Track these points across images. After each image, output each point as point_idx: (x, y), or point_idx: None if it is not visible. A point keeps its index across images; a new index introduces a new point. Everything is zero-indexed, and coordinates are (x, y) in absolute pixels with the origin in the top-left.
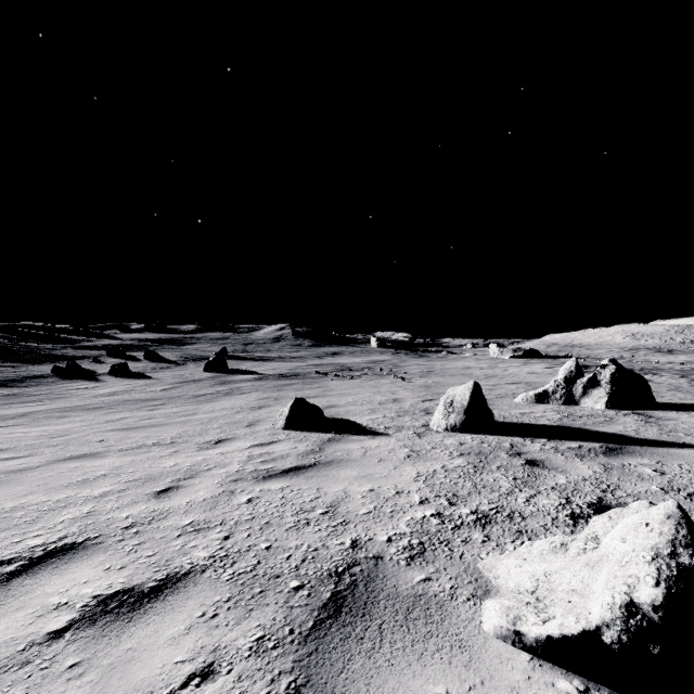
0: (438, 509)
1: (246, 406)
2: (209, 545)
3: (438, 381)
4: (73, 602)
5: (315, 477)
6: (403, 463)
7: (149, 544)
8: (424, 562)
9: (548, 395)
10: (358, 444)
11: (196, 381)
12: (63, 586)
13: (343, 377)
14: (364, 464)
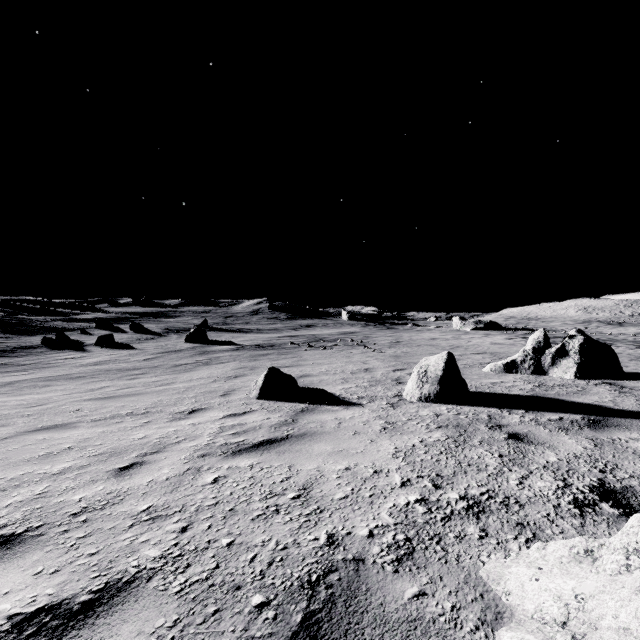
0: (423, 492)
1: (223, 375)
2: (163, 540)
3: (407, 351)
4: None
5: (287, 452)
6: (380, 437)
7: (94, 538)
8: (414, 567)
9: (516, 365)
10: (332, 414)
11: (177, 351)
12: None
13: (316, 348)
14: (339, 437)
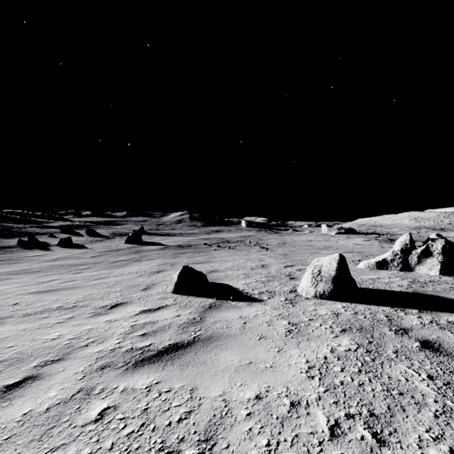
0: None
1: (148, 270)
2: None
3: (292, 250)
4: None
5: (190, 365)
6: (287, 343)
7: None
8: None
9: (387, 263)
10: (237, 312)
11: (118, 250)
12: None
13: (223, 248)
14: (245, 343)
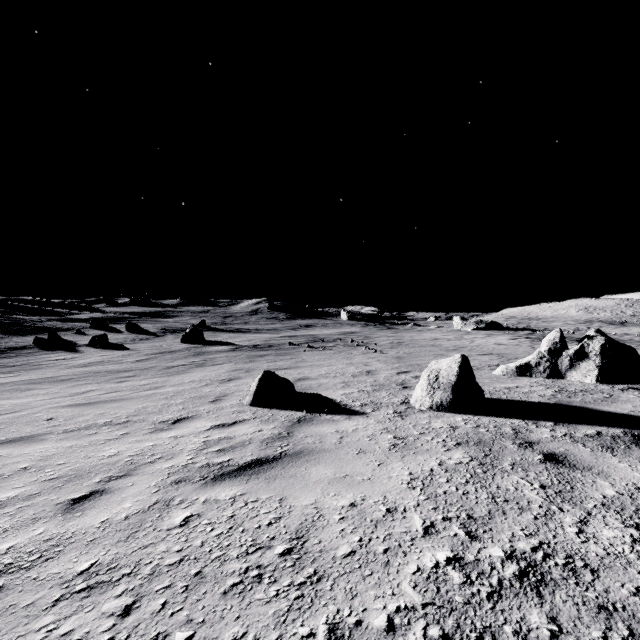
0: (454, 546)
1: (216, 378)
2: (92, 633)
3: (409, 352)
4: None
5: (278, 479)
6: (389, 457)
7: None
8: None
9: (530, 367)
10: (332, 426)
11: (172, 352)
12: None
13: (315, 348)
14: (341, 458)
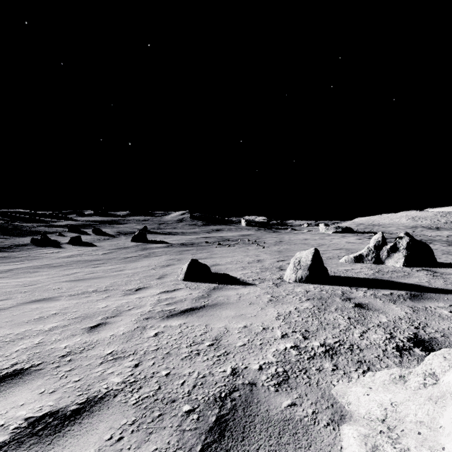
0: (295, 342)
1: (158, 264)
2: (123, 372)
3: (287, 248)
4: (8, 424)
5: (204, 316)
6: (267, 306)
7: (77, 371)
8: (289, 388)
9: (363, 257)
10: (234, 291)
11: (126, 248)
12: (4, 408)
13: (223, 245)
14: (239, 306)
